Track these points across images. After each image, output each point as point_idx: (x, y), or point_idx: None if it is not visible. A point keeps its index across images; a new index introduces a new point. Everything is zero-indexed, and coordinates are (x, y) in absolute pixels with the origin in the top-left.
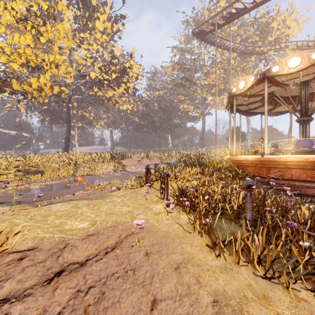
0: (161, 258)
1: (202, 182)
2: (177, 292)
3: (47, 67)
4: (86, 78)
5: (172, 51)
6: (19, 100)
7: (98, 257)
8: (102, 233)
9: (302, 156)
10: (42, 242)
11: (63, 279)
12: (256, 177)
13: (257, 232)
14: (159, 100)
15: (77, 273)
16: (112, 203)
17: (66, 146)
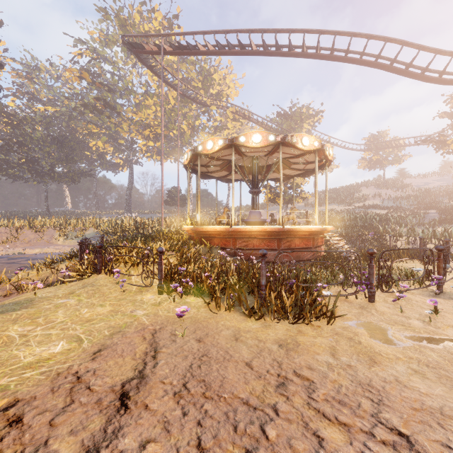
0: (216, 338)
1: (183, 259)
2: (254, 352)
3: None
4: None
5: (75, 46)
6: None
7: (151, 364)
8: (113, 344)
9: (262, 226)
10: (14, 392)
11: (140, 397)
12: (227, 249)
13: (277, 291)
14: (48, 122)
15: (149, 385)
16: (65, 307)
17: None
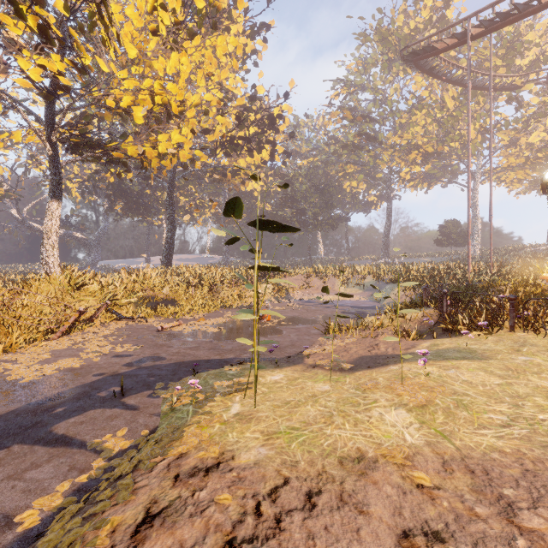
0: None
1: None
2: None
3: (191, 115)
4: (206, 135)
5: (332, 88)
6: (119, 174)
7: None
8: None
9: None
10: None
11: None
12: None
13: None
14: (310, 173)
15: None
16: (547, 367)
17: (168, 255)
